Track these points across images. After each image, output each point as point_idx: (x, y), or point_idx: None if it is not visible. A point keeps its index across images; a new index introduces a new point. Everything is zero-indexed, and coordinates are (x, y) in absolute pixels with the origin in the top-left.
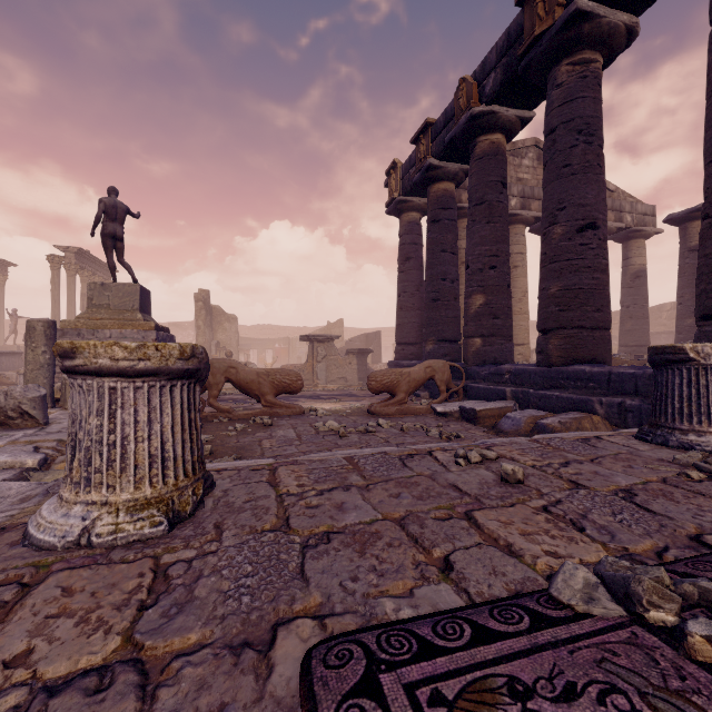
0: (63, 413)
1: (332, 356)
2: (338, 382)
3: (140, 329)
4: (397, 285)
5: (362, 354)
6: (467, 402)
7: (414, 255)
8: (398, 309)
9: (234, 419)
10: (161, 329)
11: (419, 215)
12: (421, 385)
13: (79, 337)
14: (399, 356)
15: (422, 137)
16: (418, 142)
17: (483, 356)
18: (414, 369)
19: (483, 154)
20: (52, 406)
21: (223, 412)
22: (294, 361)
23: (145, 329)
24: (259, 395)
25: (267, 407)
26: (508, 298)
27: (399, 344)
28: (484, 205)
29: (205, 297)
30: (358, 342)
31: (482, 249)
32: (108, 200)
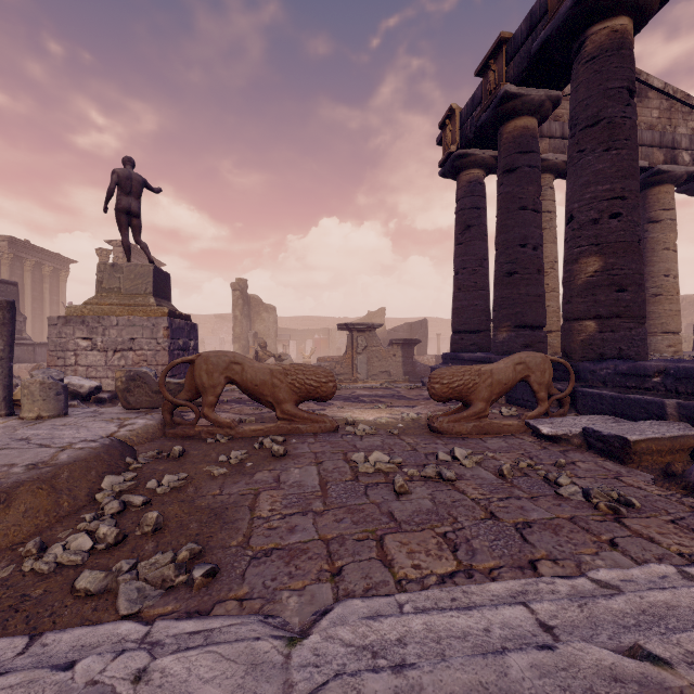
0: (10, 425)
1: (373, 347)
2: (381, 376)
3: (151, 316)
4: (454, 260)
5: (407, 344)
6: (587, 418)
7: (476, 222)
8: (456, 290)
9: (236, 439)
10: (179, 316)
11: (483, 172)
12: (507, 390)
13: (83, 325)
14: (457, 347)
15: (492, 62)
16: (486, 72)
17: (600, 347)
18: (498, 367)
19: (598, 50)
20: (8, 413)
21: (221, 426)
22: (333, 352)
23: (157, 316)
24: (273, 403)
25: (284, 421)
26: (640, 261)
27: (457, 332)
28: (600, 124)
29: (242, 286)
30: (401, 331)
31: (597, 190)
32: (121, 171)
